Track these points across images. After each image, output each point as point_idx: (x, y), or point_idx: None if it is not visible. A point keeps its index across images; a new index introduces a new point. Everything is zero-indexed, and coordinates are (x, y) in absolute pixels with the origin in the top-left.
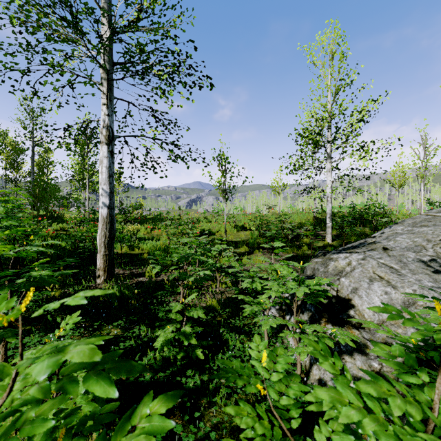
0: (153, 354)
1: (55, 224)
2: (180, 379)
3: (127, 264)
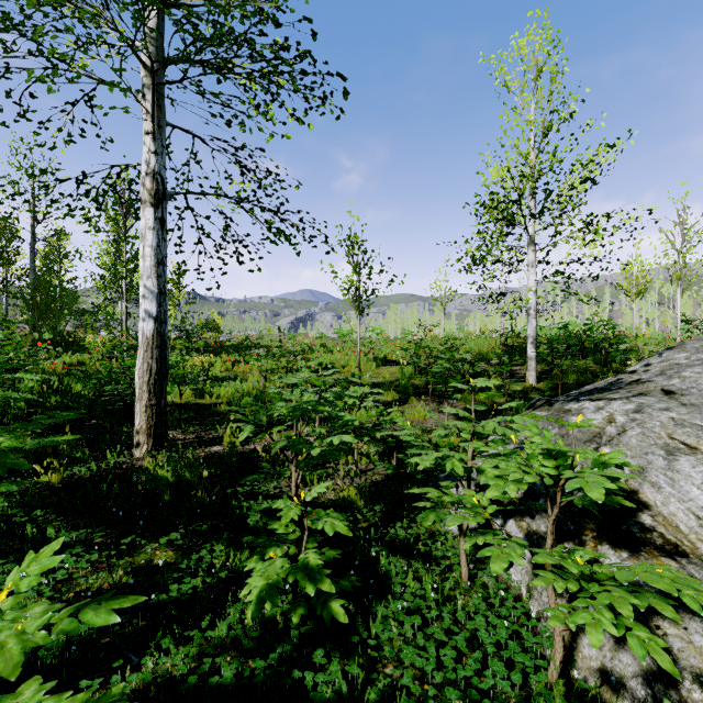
0: (239, 610)
1: (68, 355)
2: (300, 672)
3: (190, 423)
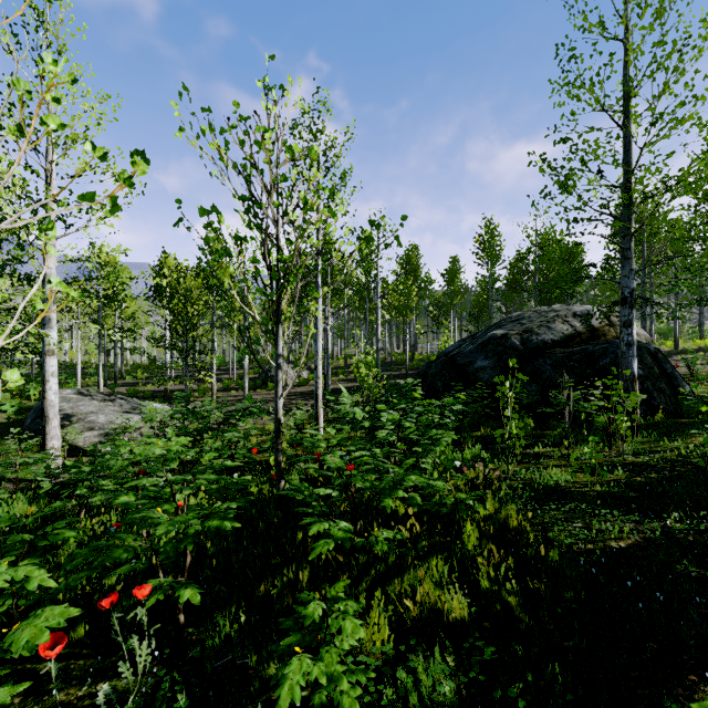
0: None
1: None
2: None
3: None
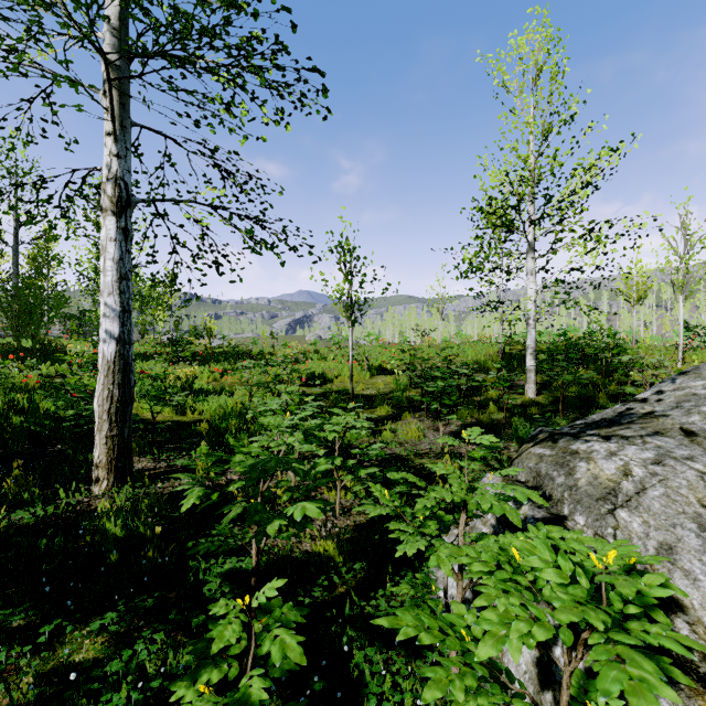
0: None
1: (47, 366)
2: None
3: (165, 447)
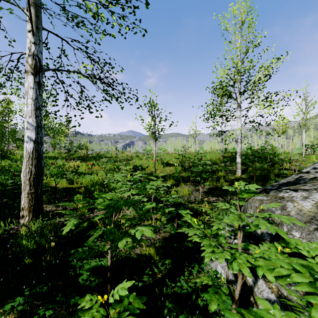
0: None
1: (4, 161)
2: None
3: (62, 199)
